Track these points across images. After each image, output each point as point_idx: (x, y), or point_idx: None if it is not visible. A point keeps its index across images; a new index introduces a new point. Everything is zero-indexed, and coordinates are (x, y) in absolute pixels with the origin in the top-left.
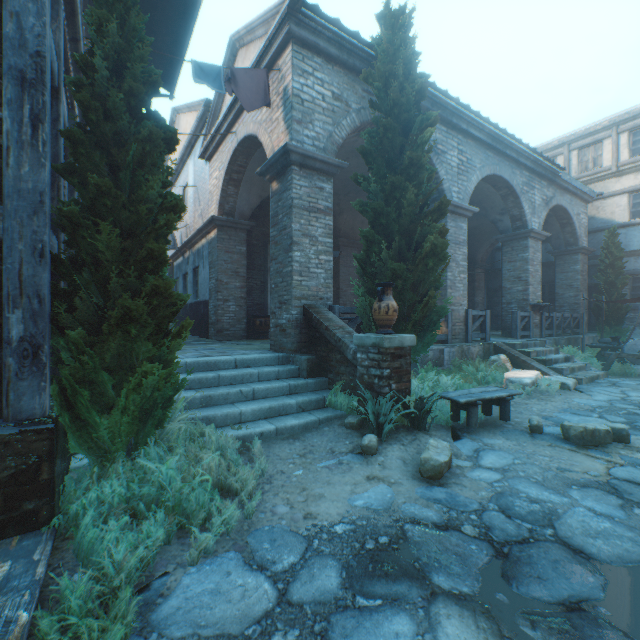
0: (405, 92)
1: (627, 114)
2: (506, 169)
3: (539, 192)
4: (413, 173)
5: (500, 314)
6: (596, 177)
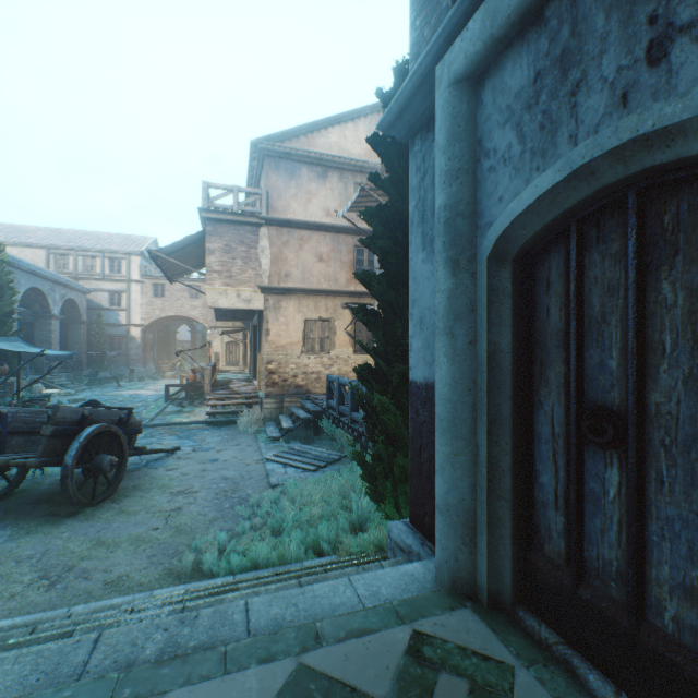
0: (4, 279)
1: (109, 250)
2: (41, 283)
3: (59, 293)
4: (10, 315)
5: (26, 357)
6: (94, 278)
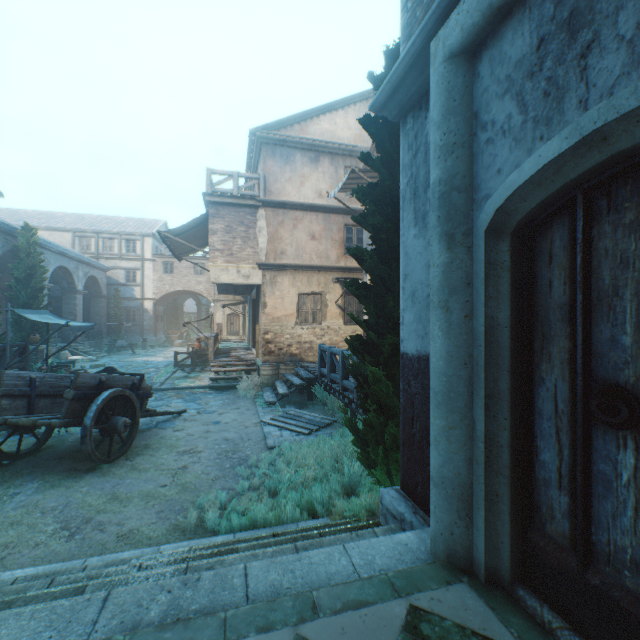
0: (36, 259)
1: (126, 232)
2: (67, 262)
3: (83, 270)
4: (41, 290)
5: (55, 327)
6: (112, 257)
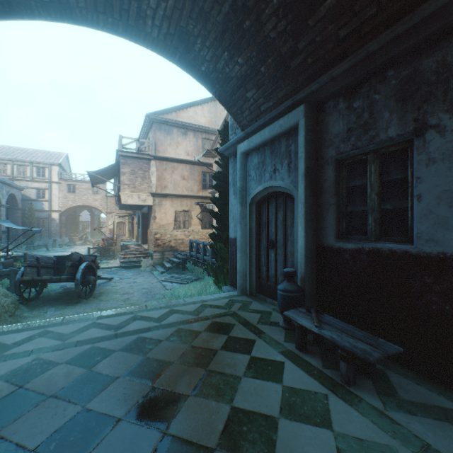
0: None
1: (37, 161)
2: None
3: (6, 190)
4: None
5: None
6: (26, 179)
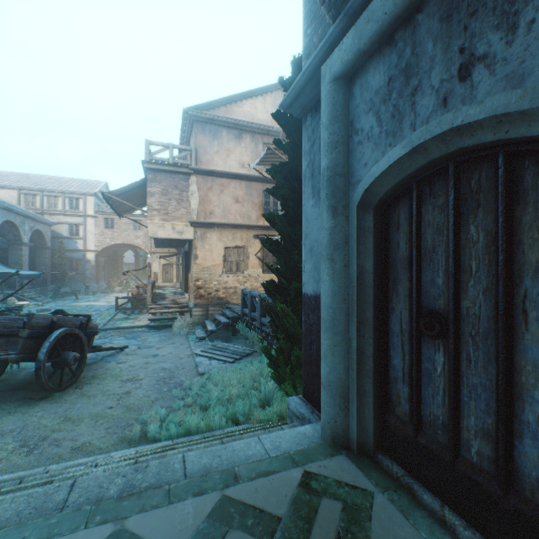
0: None
1: (69, 191)
2: (14, 217)
3: (29, 225)
4: None
5: (1, 276)
6: (57, 213)
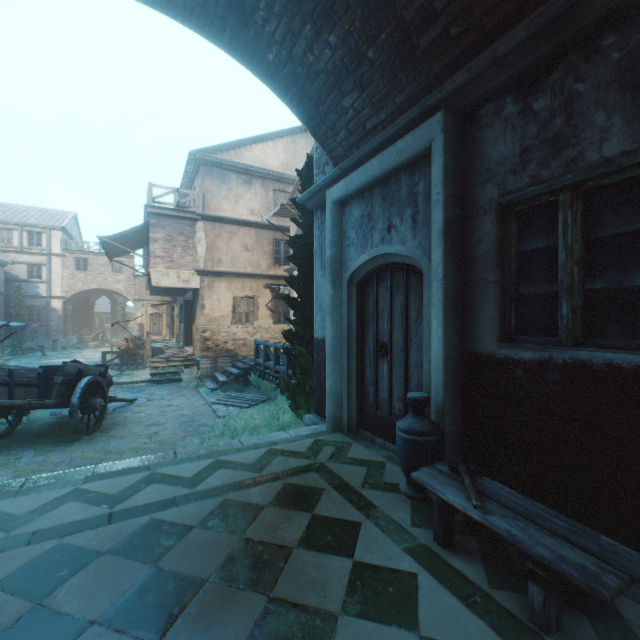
0: None
1: (28, 223)
2: None
3: None
4: None
5: None
6: (11, 250)
